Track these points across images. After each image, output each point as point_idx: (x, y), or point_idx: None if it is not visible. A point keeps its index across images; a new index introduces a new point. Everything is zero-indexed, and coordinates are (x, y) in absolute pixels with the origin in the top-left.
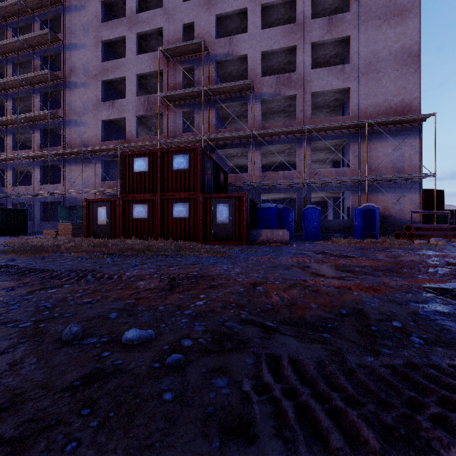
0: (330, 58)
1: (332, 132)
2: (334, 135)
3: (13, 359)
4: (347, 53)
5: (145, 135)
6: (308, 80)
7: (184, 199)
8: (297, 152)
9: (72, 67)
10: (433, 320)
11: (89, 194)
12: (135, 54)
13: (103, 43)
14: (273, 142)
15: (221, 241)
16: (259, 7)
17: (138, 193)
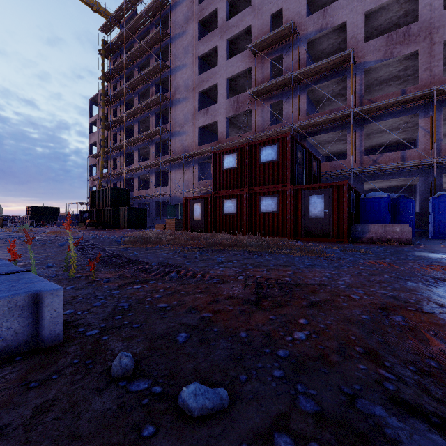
0: None
1: None
2: None
3: (45, 398)
4: None
5: (235, 134)
6: (438, 26)
7: (273, 192)
8: (419, 124)
9: (176, 86)
10: None
11: (189, 193)
12: (226, 59)
13: (199, 58)
14: (381, 118)
15: (315, 238)
16: None
17: (227, 189)
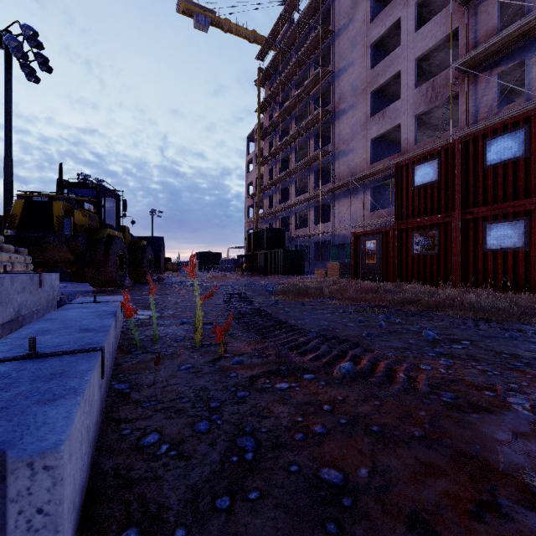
0: None
1: None
2: None
3: None
4: None
5: (427, 139)
6: None
7: (514, 213)
8: None
9: (340, 94)
10: None
11: (357, 229)
12: (413, 33)
13: (372, 46)
14: None
15: None
16: None
17: (421, 216)
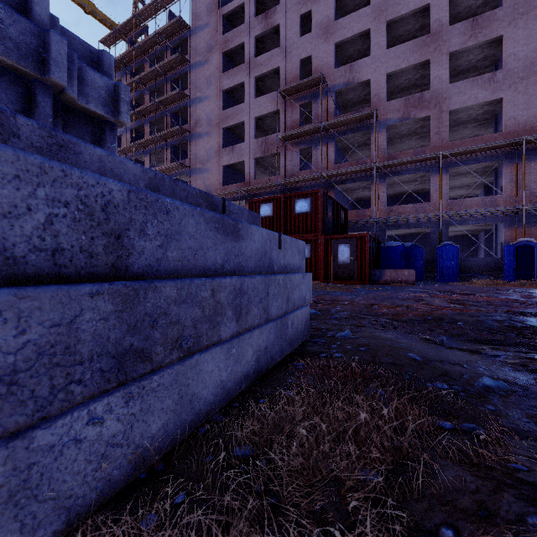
0: (478, 63)
1: (477, 155)
2: (480, 157)
3: None
4: (501, 52)
5: (260, 174)
6: (445, 97)
7: (306, 240)
8: (431, 181)
9: (197, 119)
10: (486, 323)
11: None
12: (253, 98)
13: (224, 91)
14: (400, 173)
15: (343, 281)
16: (384, 25)
17: None
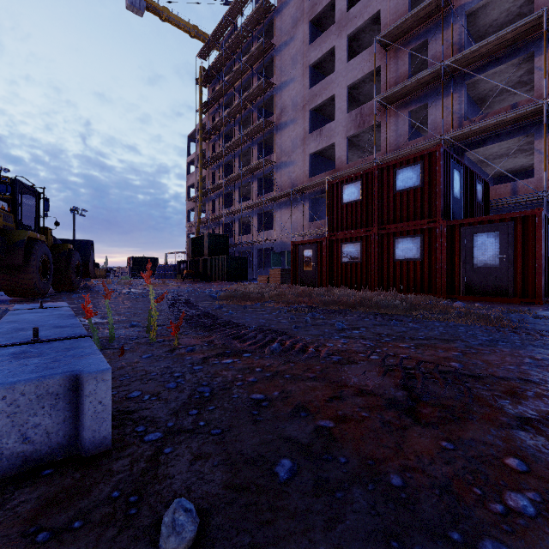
0: None
1: None
2: None
3: None
4: None
5: (357, 159)
6: None
7: (414, 231)
8: None
9: (282, 107)
10: None
11: (297, 237)
12: (345, 62)
13: (311, 67)
14: None
15: (483, 297)
16: None
17: (348, 229)
